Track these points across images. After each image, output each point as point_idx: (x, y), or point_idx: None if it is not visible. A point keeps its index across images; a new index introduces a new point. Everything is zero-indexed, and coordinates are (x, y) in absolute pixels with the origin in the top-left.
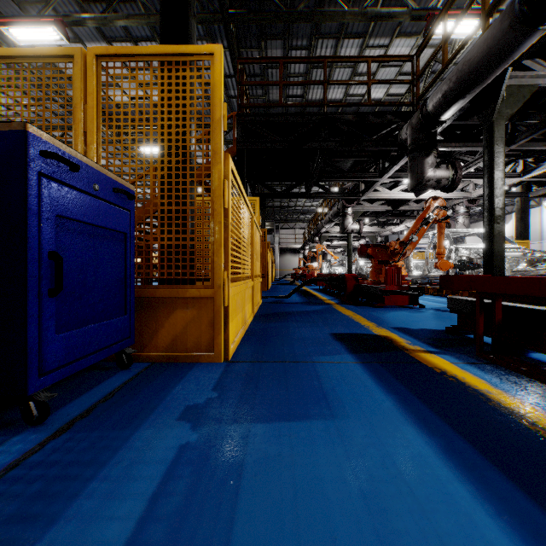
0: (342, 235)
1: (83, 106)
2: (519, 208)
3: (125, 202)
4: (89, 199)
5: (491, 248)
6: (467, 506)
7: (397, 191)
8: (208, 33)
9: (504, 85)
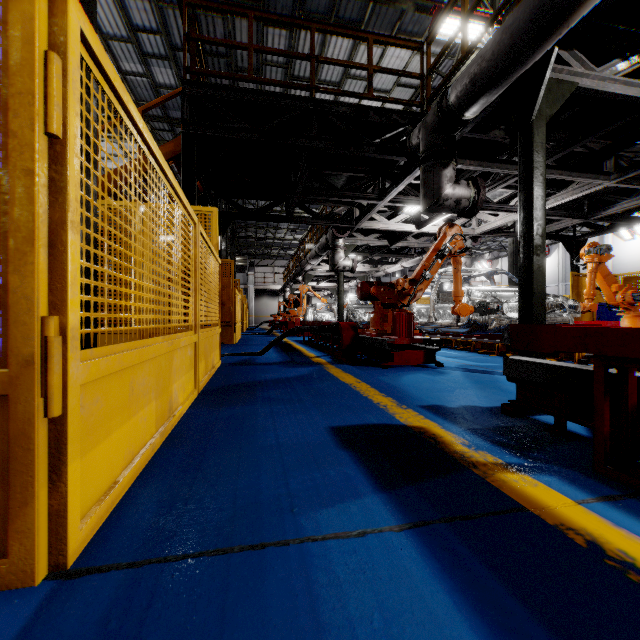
0: (330, 275)
1: None
2: (513, 251)
3: None
4: None
5: (530, 288)
6: None
7: (396, 221)
8: None
9: (548, 72)
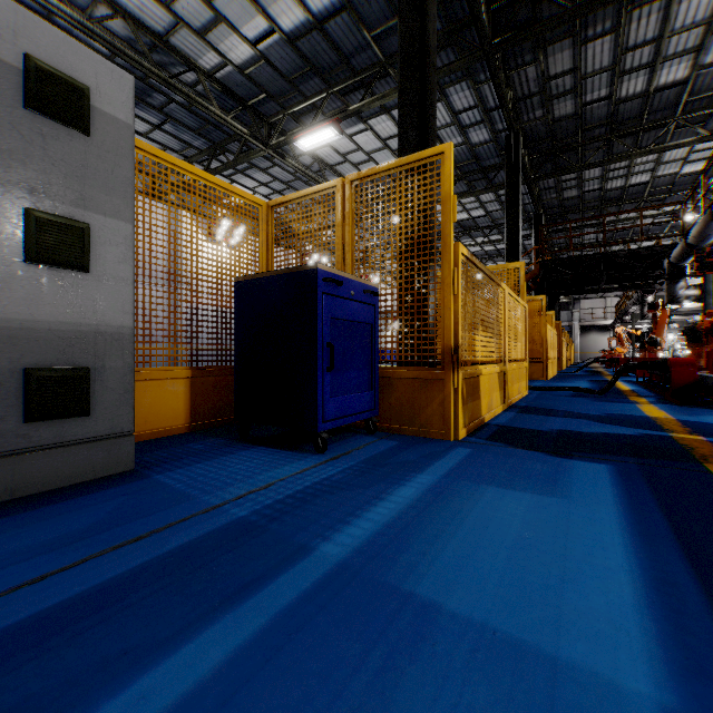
0: None
1: None
2: None
3: None
4: None
5: None
6: (587, 385)
7: None
8: None
9: None
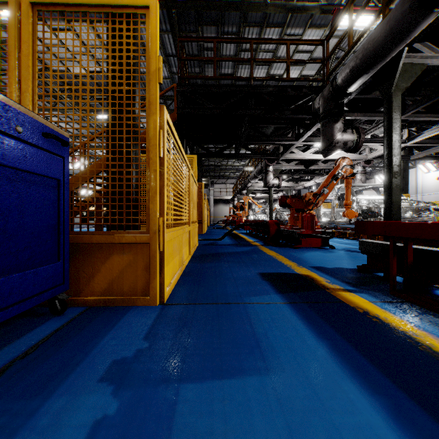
0: (264, 189)
1: (18, 54)
2: (402, 168)
3: (58, 148)
4: (9, 140)
5: (390, 199)
6: None
7: (309, 153)
8: None
9: (401, 62)
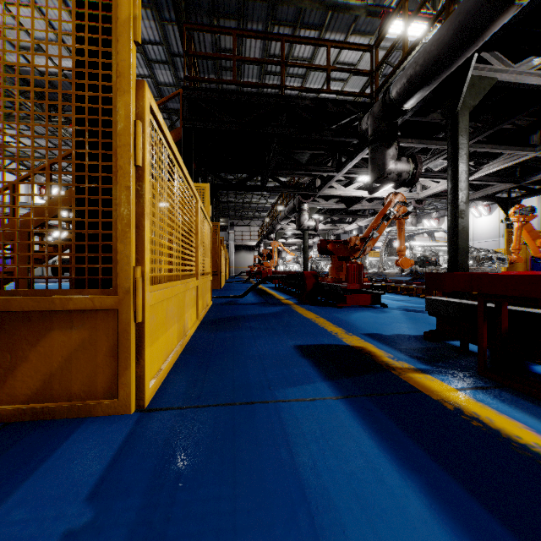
0: (297, 233)
1: None
2: None
3: None
4: None
5: (456, 244)
6: None
7: (352, 189)
8: (152, 1)
9: (470, 73)
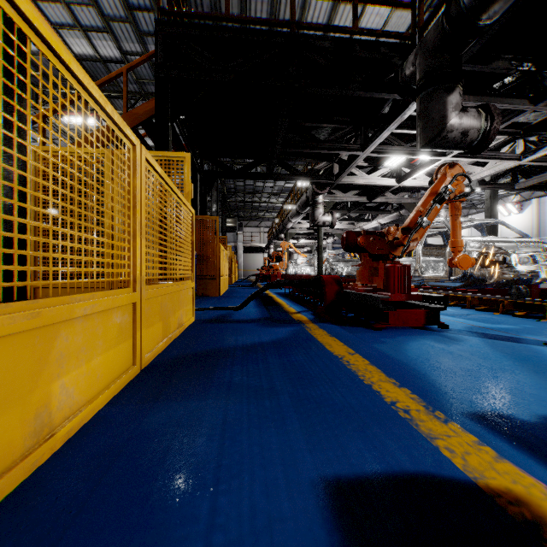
0: (309, 233)
1: None
2: (490, 206)
3: None
4: None
5: None
6: None
7: (376, 176)
8: None
9: None
